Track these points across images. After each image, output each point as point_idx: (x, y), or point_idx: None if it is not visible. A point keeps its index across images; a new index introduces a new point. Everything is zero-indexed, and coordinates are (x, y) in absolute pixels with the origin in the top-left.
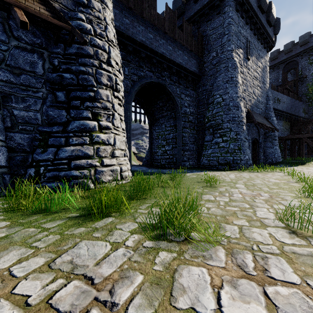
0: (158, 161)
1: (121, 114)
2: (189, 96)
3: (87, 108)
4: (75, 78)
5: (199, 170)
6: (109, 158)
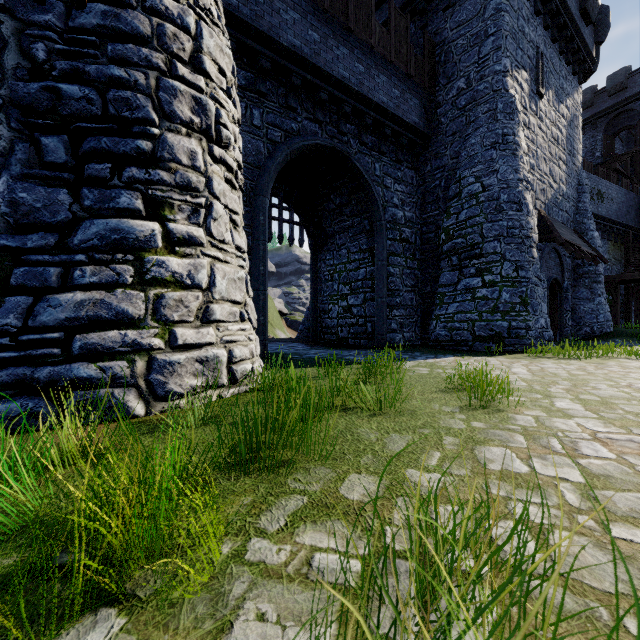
0: (331, 330)
1: (234, 209)
2: (402, 181)
3: (131, 184)
4: (95, 98)
5: (429, 354)
6: (194, 325)
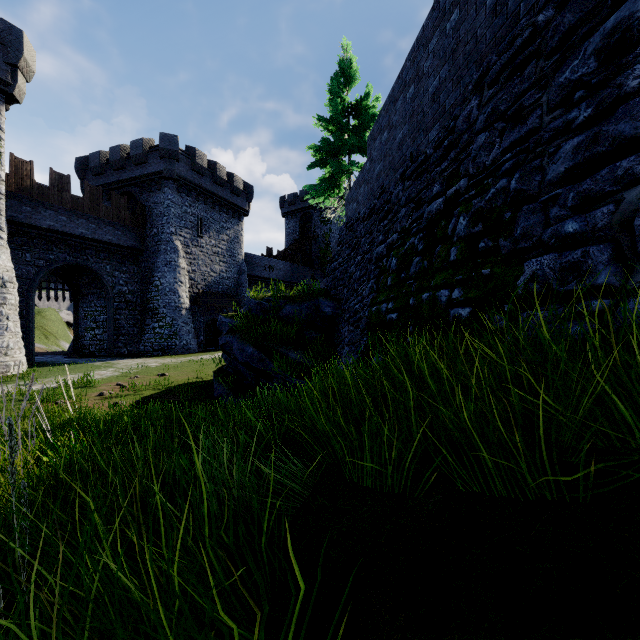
0: (86, 347)
1: (16, 321)
2: (126, 272)
3: None
4: None
5: (123, 358)
6: (4, 356)
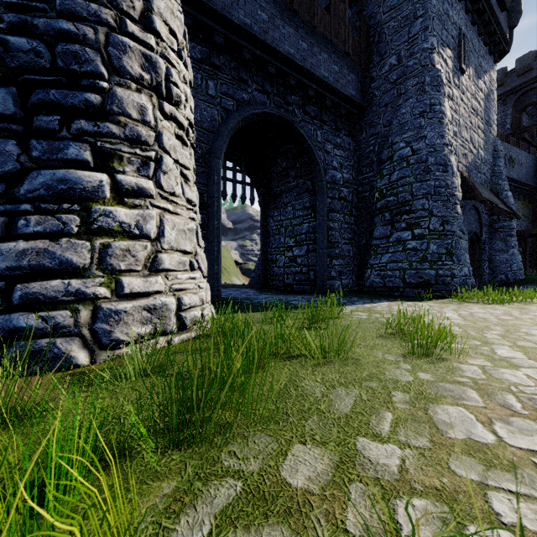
0: (278, 277)
1: (185, 164)
2: (340, 147)
3: (80, 136)
4: (43, 51)
5: (366, 299)
6: (142, 274)
